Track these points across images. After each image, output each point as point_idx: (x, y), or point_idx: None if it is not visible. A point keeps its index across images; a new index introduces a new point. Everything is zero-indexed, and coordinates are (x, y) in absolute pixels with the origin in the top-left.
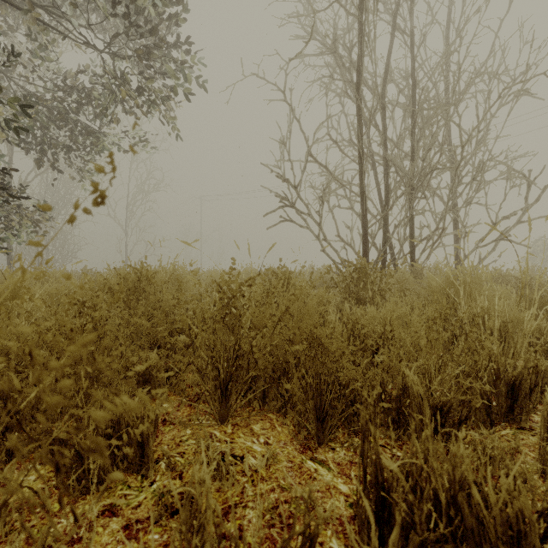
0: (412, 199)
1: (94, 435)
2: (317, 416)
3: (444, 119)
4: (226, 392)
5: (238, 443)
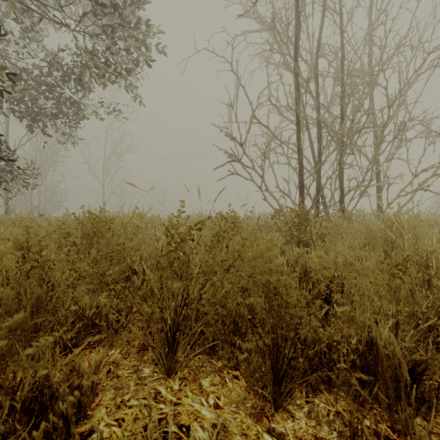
0: (342, 155)
1: (4, 414)
2: (273, 376)
3: (372, 83)
4: (173, 343)
5: (185, 405)
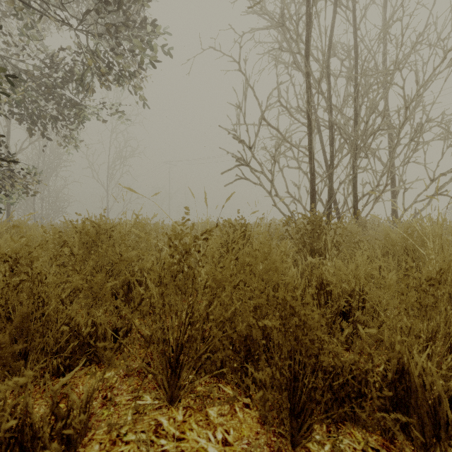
0: (355, 159)
1: None
2: (290, 409)
3: (388, 83)
4: (177, 368)
5: (189, 440)
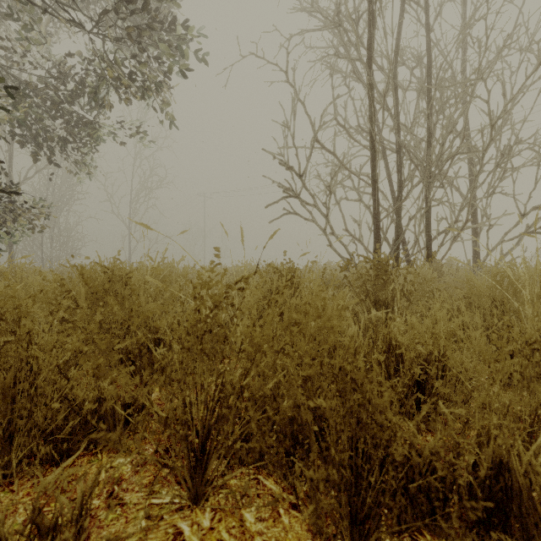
0: (428, 189)
1: None
2: (350, 516)
3: (470, 96)
4: (203, 457)
5: None
